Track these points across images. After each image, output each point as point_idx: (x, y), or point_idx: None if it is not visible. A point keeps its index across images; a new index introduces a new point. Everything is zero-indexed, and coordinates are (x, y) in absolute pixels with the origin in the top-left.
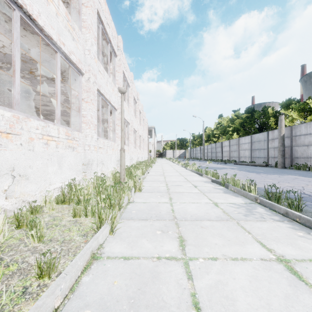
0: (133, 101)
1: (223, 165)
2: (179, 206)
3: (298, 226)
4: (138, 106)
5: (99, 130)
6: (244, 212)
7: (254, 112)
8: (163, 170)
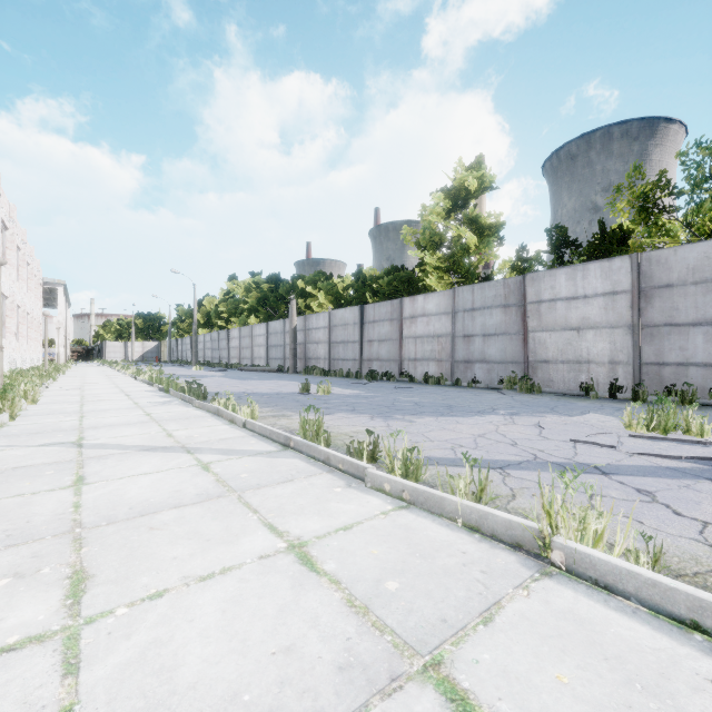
0: None
1: (216, 373)
2: (91, 407)
3: (187, 405)
4: (14, 237)
5: None
6: (157, 404)
7: (282, 282)
8: (84, 384)
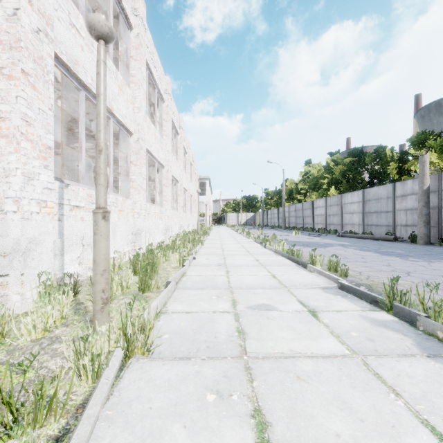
0: (170, 128)
1: (321, 239)
2: None
3: None
4: (181, 139)
5: (115, 180)
6: None
7: (363, 155)
8: (223, 251)
